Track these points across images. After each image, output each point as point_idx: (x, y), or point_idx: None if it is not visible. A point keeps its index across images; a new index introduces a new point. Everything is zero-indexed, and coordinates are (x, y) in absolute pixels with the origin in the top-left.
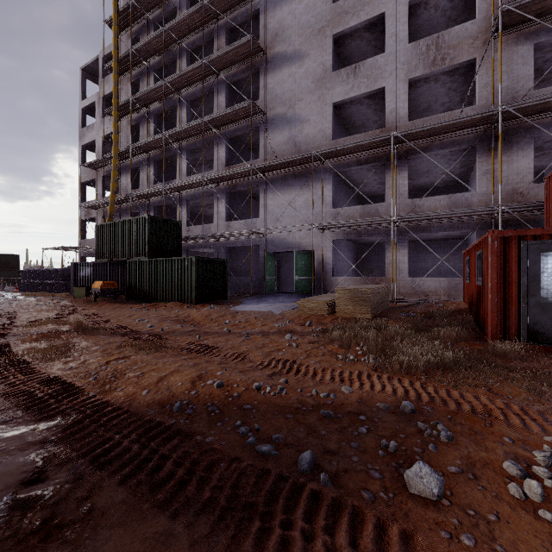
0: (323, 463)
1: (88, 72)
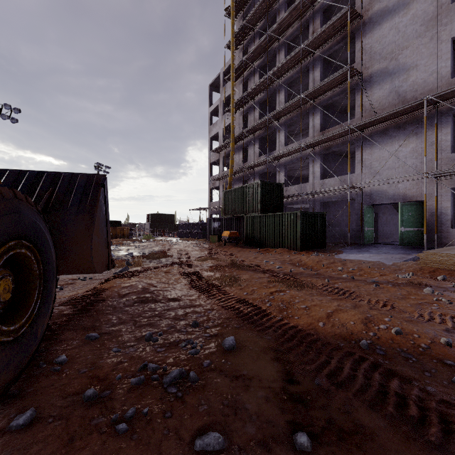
0: None
1: (213, 86)
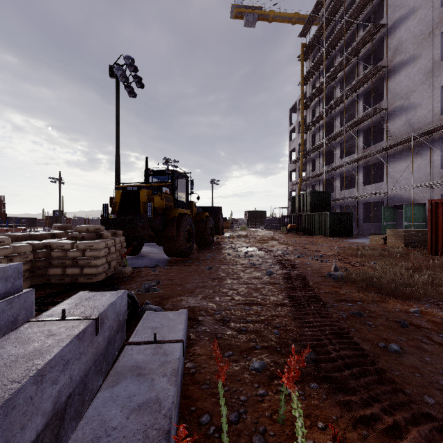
0: (288, 255)
1: (292, 109)
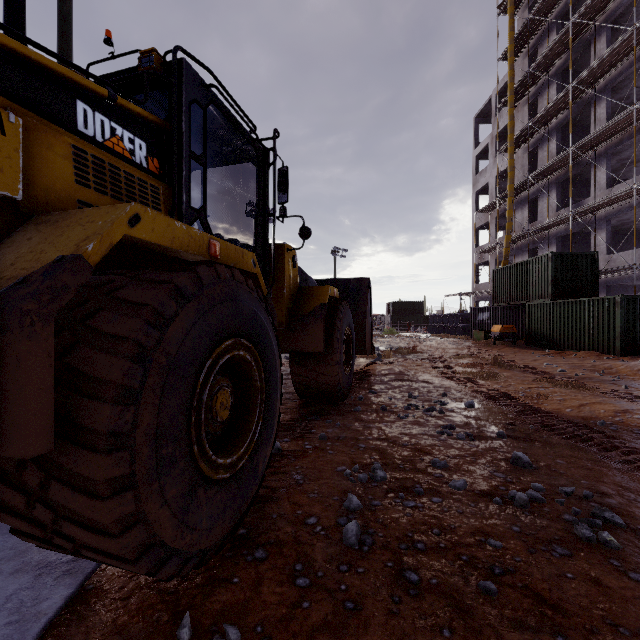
0: None
1: (480, 117)
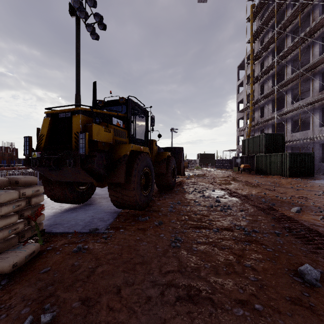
0: (276, 206)
1: (240, 67)
